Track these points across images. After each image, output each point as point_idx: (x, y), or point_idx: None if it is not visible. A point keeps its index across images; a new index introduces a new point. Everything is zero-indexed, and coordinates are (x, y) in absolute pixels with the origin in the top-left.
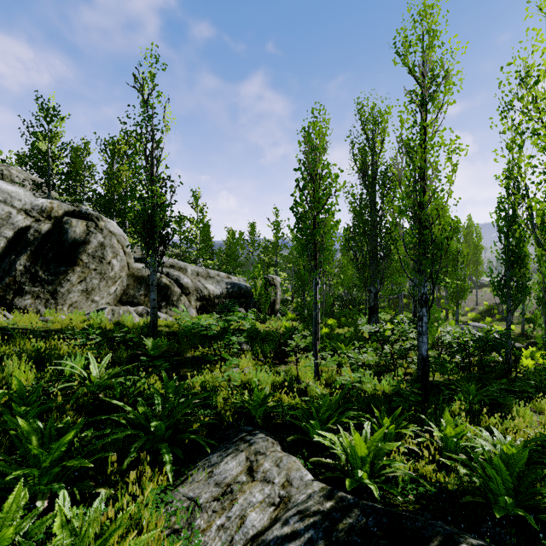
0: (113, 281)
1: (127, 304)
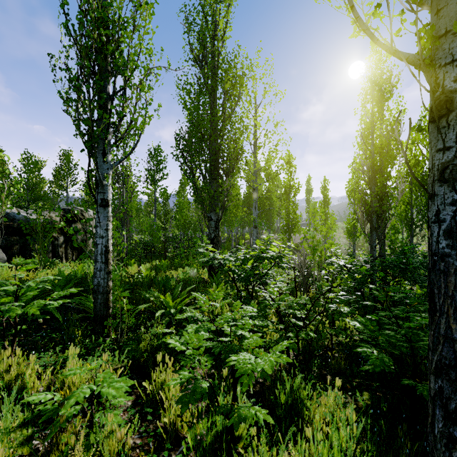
0: None
1: None
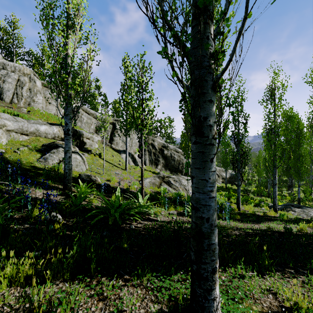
0: None
1: None
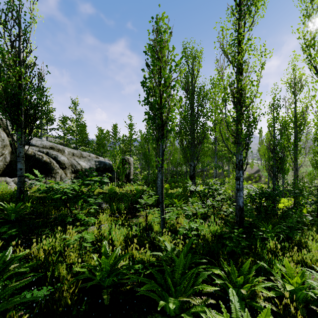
0: None
1: (10, 176)
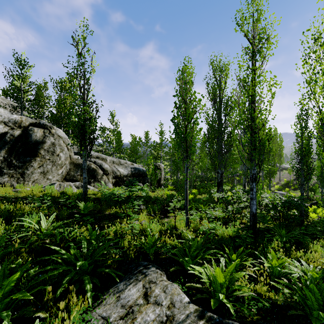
0: (61, 166)
1: (69, 181)
